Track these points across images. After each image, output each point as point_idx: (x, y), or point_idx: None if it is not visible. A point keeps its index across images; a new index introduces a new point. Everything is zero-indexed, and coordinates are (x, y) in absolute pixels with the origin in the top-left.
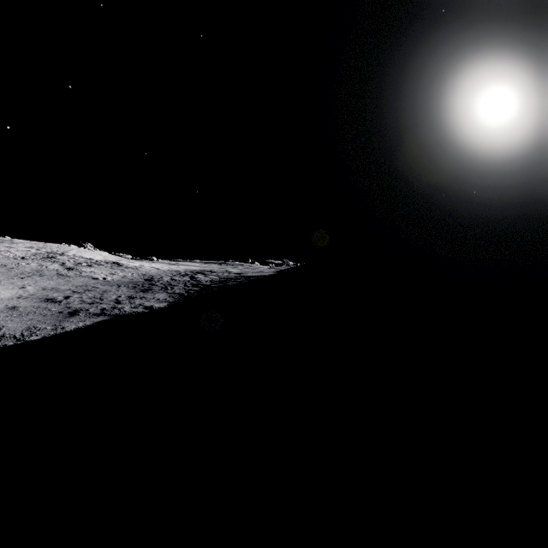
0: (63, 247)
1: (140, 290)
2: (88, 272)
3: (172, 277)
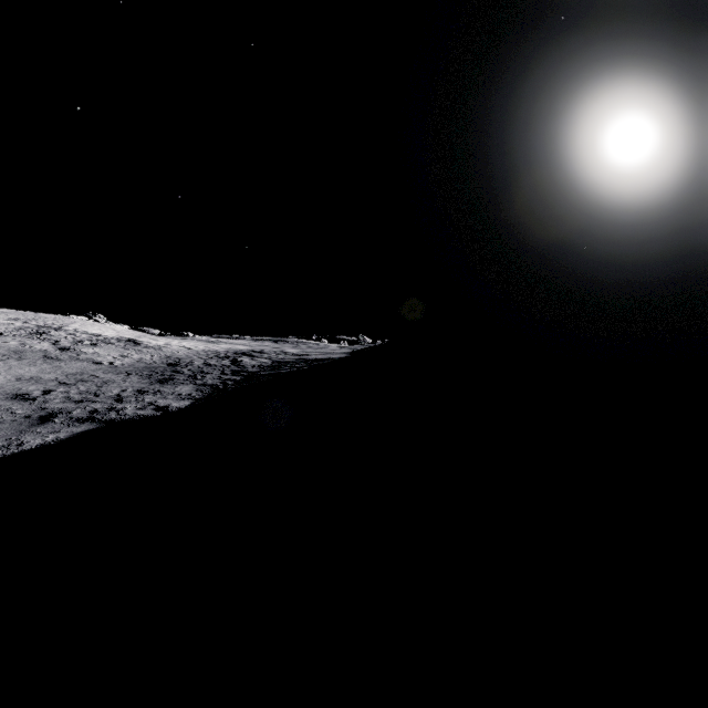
0: (62, 319)
1: (157, 381)
2: (89, 354)
3: (206, 361)
